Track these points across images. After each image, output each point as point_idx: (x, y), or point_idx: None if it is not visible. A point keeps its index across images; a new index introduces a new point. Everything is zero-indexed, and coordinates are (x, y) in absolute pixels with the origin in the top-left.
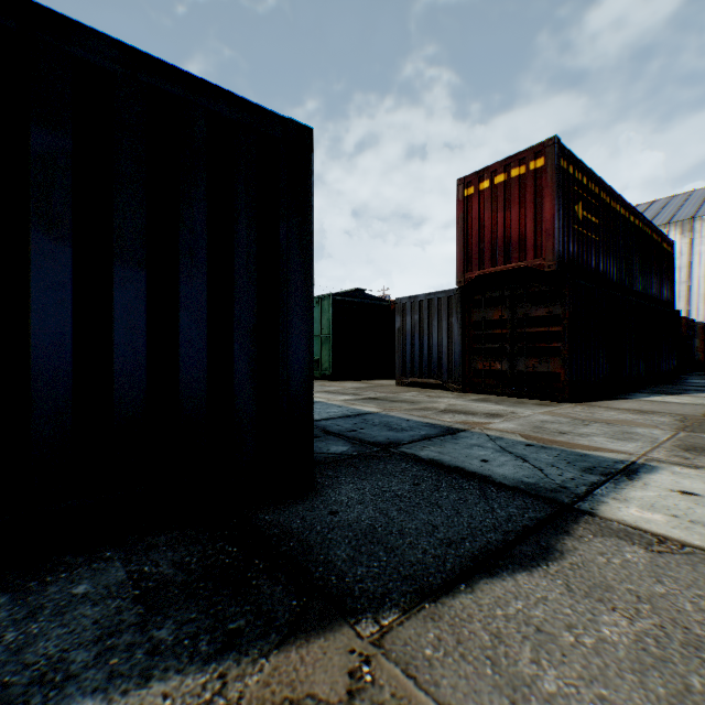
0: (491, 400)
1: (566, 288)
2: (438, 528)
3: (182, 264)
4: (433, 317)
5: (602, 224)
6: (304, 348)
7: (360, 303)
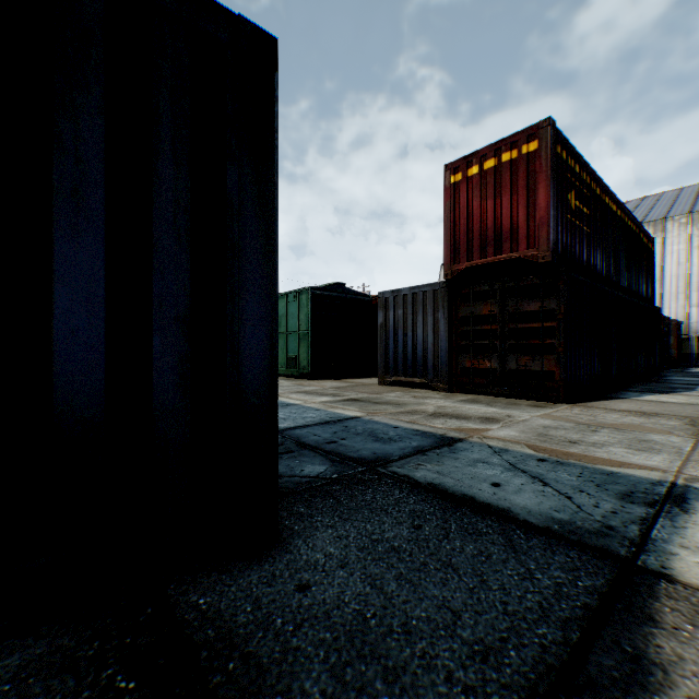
0: (482, 401)
1: (561, 280)
2: (461, 615)
3: (58, 210)
4: (418, 312)
5: (592, 215)
6: (263, 344)
7: (340, 298)
